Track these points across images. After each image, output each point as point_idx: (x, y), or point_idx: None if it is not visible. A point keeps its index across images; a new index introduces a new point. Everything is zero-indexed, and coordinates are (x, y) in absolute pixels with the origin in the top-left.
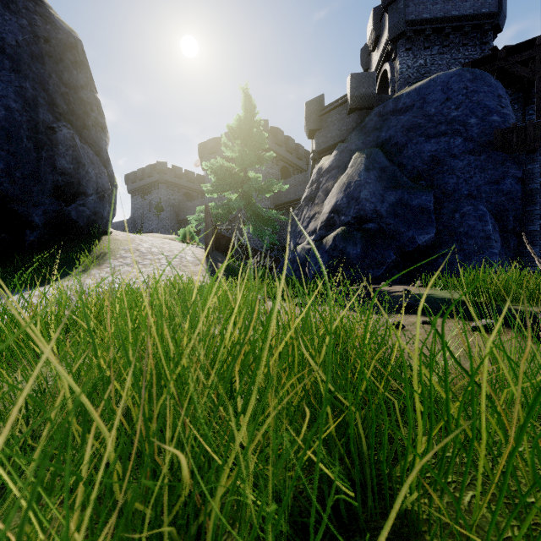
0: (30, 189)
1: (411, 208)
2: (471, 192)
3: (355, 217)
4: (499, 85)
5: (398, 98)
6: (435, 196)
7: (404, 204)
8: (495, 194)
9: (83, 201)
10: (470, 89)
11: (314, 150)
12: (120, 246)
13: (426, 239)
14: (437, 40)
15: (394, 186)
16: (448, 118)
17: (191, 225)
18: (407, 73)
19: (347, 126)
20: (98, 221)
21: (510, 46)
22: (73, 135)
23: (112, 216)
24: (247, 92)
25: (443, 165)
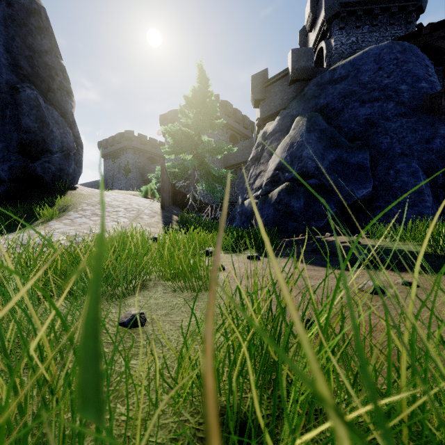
0: None
1: (349, 165)
2: (404, 150)
3: (298, 174)
4: (425, 57)
5: (334, 69)
6: (371, 155)
7: (343, 162)
8: (426, 153)
9: (48, 158)
10: (400, 59)
11: (259, 118)
12: (83, 200)
13: (364, 193)
14: (367, 20)
15: (333, 145)
16: (381, 85)
17: (152, 183)
18: (341, 49)
19: (288, 95)
20: (64, 177)
21: (434, 23)
22: (37, 96)
23: (79, 174)
24: (200, 66)
25: (377, 126)
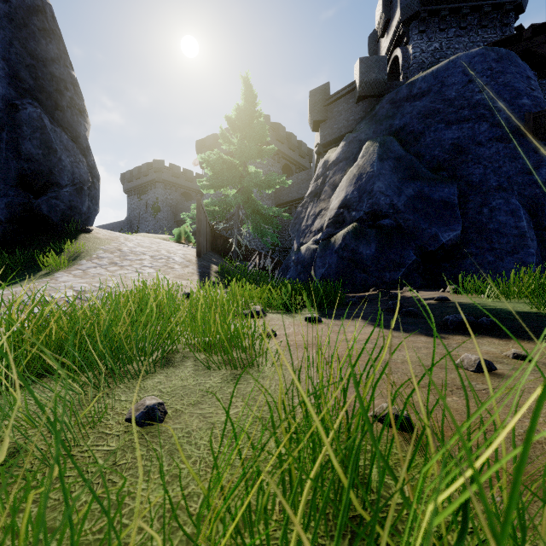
0: None
1: (432, 202)
2: (500, 183)
3: (368, 212)
4: (526, 67)
5: (412, 83)
6: (459, 189)
7: (424, 198)
8: (529, 186)
9: (55, 193)
10: (495, 69)
11: (319, 143)
12: (99, 245)
13: (451, 237)
14: (453, 22)
15: (412, 177)
16: (471, 102)
17: (186, 224)
18: (421, 57)
19: (355, 116)
20: (75, 216)
21: (537, 25)
22: (41, 115)
23: (95, 213)
24: (246, 79)
25: (467, 153)
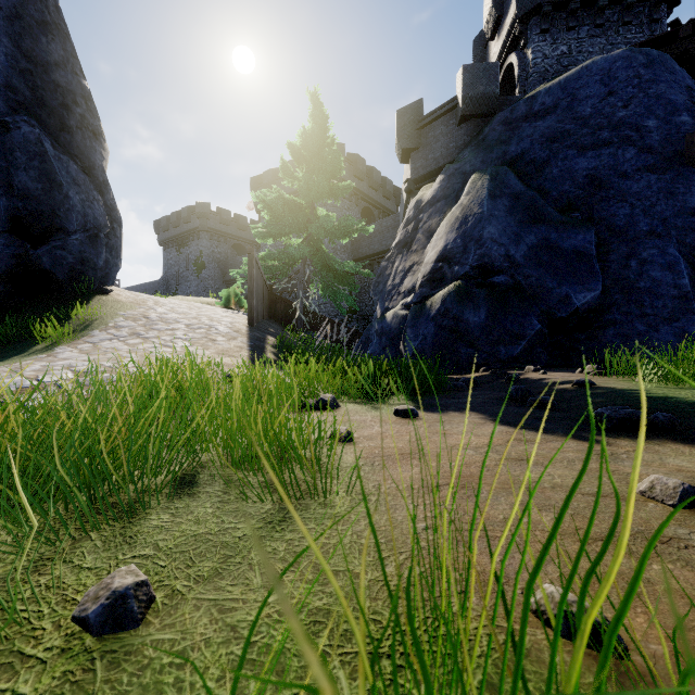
0: None
1: (562, 252)
2: (653, 228)
3: (476, 267)
4: (685, 74)
5: (533, 97)
6: (597, 235)
7: (551, 247)
8: (692, 231)
9: (61, 242)
10: (644, 77)
11: (410, 178)
12: (119, 310)
13: (588, 299)
14: (586, 18)
15: (534, 220)
16: (612, 121)
17: (237, 284)
18: (544, 65)
19: (456, 142)
20: (88, 273)
21: None
22: (41, 137)
23: (116, 268)
24: (314, 95)
25: (607, 188)
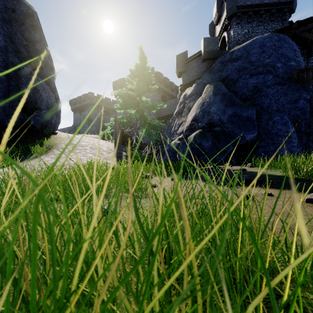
0: (3, 105)
1: (242, 118)
2: (278, 108)
3: (207, 123)
4: (294, 44)
5: (232, 52)
6: (256, 111)
7: (237, 116)
8: (294, 109)
9: (38, 113)
10: (277, 45)
11: (181, 84)
12: (62, 141)
13: (251, 137)
14: (255, 18)
15: (231, 104)
16: (264, 63)
17: (107, 129)
18: (238, 37)
19: (201, 69)
20: (48, 125)
21: (300, 21)
22: (31, 71)
23: (58, 123)
24: (141, 49)
25: (261, 92)
